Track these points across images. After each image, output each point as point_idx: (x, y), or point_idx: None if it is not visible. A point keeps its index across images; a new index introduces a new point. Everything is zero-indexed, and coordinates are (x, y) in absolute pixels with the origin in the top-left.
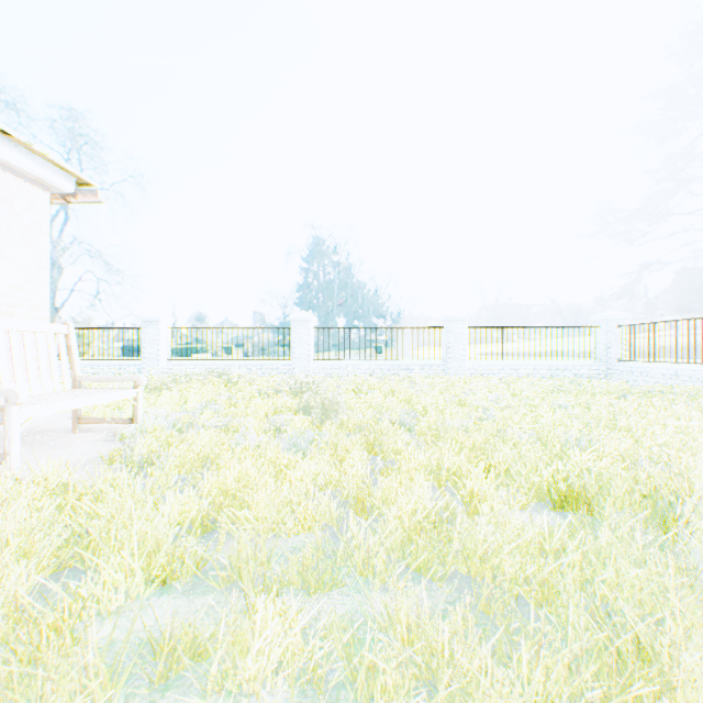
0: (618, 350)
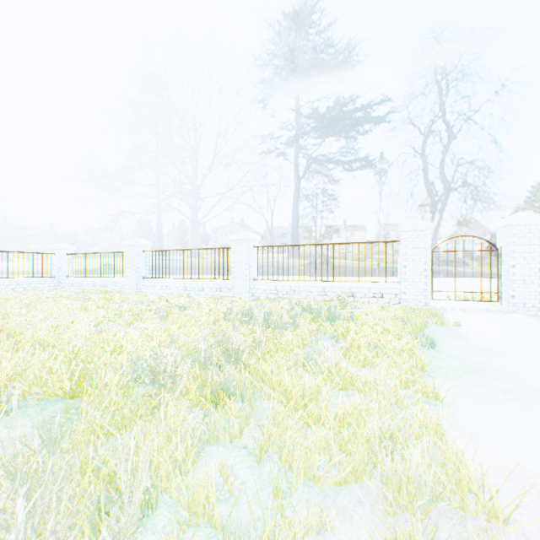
0: (69, 270)
